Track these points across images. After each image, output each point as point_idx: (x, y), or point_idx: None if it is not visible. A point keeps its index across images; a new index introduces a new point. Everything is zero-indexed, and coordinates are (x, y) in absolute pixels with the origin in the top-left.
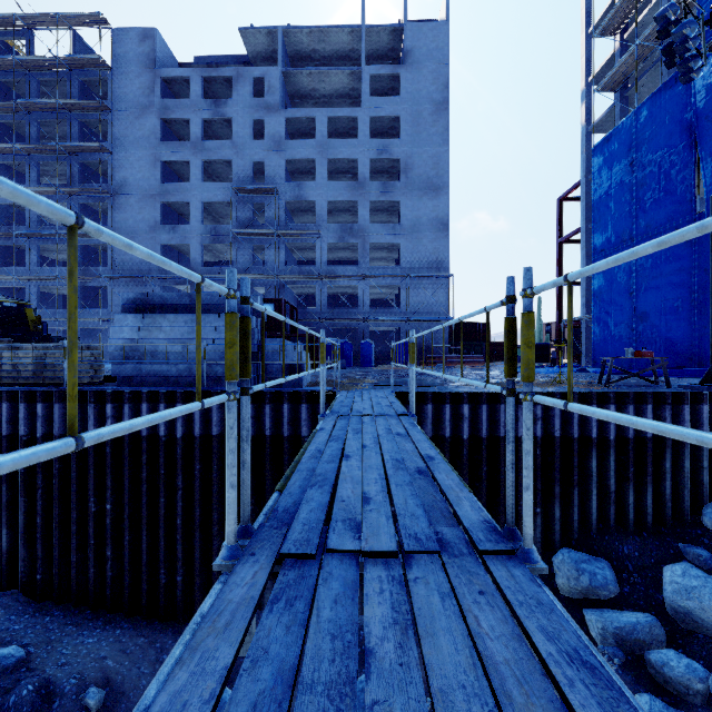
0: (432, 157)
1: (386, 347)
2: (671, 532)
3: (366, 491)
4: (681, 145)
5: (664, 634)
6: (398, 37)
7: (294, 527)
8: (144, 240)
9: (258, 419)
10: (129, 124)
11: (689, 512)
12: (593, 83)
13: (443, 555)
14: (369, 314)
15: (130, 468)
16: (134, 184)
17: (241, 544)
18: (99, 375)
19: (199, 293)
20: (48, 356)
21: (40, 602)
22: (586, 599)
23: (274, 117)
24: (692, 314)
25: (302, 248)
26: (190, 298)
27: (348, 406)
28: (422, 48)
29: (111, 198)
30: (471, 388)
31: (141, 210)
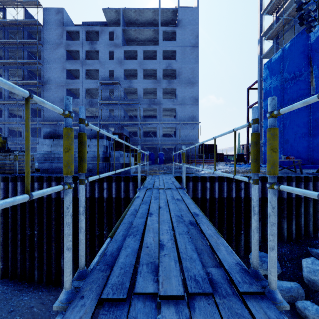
0: (190, 69)
1: (170, 155)
2: (304, 242)
3: (161, 239)
4: (304, 63)
5: (304, 292)
6: (175, 14)
7: (114, 271)
8: (58, 106)
9: (109, 190)
10: (51, 52)
11: (312, 232)
12: (263, 36)
13: (215, 296)
14: (162, 140)
15: (46, 213)
16: (53, 79)
17: (77, 285)
18: (32, 168)
19: (27, 106)
20: (7, 159)
21: (2, 279)
22: (265, 274)
23: (118, 49)
24: (309, 140)
25: (131, 110)
26: (76, 131)
27: (152, 184)
28: (186, 19)
29: (43, 86)
30: (210, 174)
31: (57, 92)
